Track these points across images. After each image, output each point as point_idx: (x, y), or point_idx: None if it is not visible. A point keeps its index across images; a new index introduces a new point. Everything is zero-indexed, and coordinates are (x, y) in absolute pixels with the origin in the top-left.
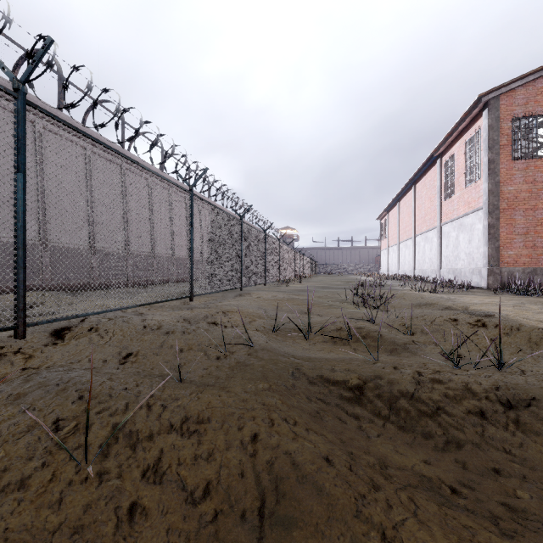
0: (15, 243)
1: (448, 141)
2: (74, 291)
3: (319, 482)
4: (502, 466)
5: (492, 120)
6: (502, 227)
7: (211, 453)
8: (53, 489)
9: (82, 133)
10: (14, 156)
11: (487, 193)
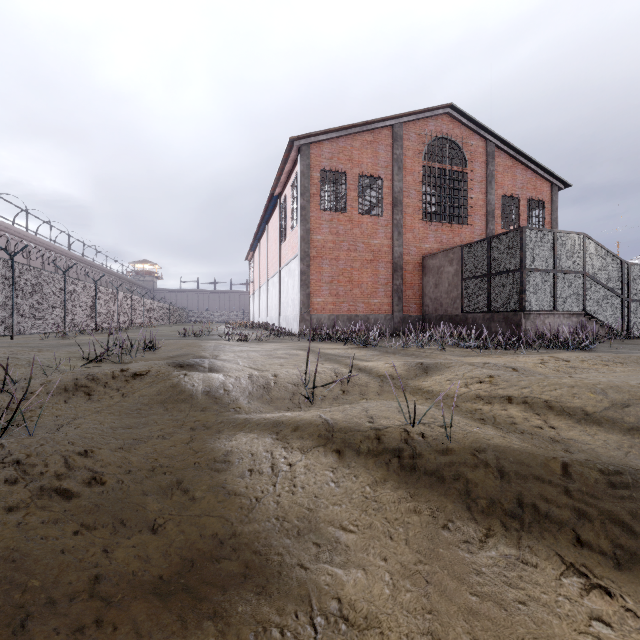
0: None
1: (281, 181)
2: None
3: None
4: None
5: (304, 167)
6: (313, 275)
7: None
8: None
9: None
10: None
11: (300, 239)
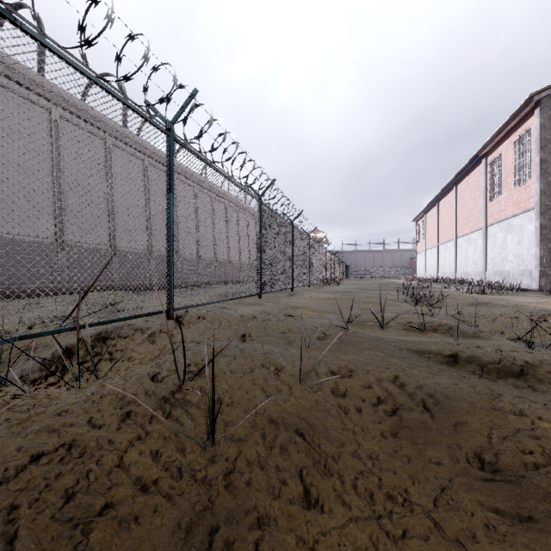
0: (167, 247)
1: (494, 140)
2: (195, 285)
3: (459, 394)
4: None
5: (544, 119)
6: None
7: (370, 384)
8: (294, 391)
9: (200, 158)
10: (167, 180)
11: (539, 193)
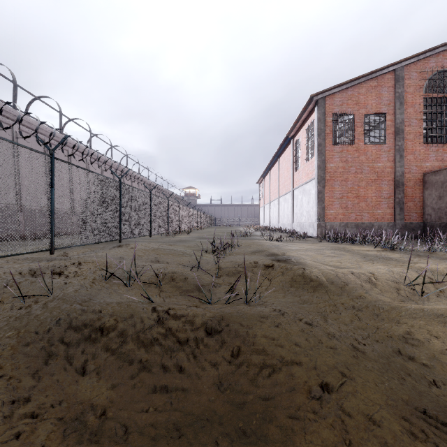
0: None
1: (296, 127)
2: None
3: None
4: (168, 382)
5: (320, 115)
6: (327, 193)
7: None
8: None
9: None
10: None
11: (317, 167)
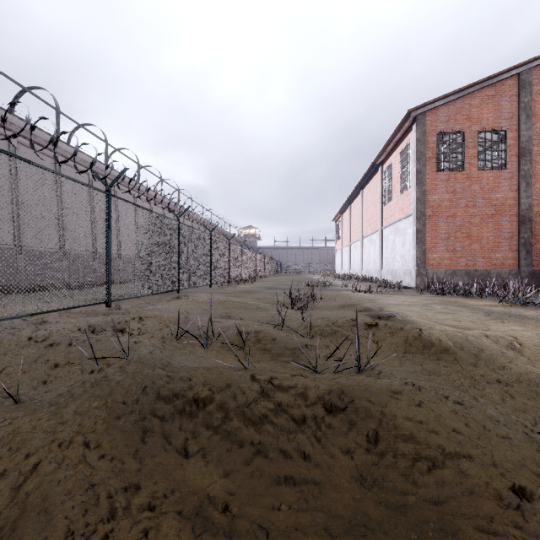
0: None
1: (386, 150)
2: None
3: (55, 513)
4: (293, 472)
5: (419, 134)
6: (428, 232)
7: None
8: None
9: None
10: None
11: (415, 200)
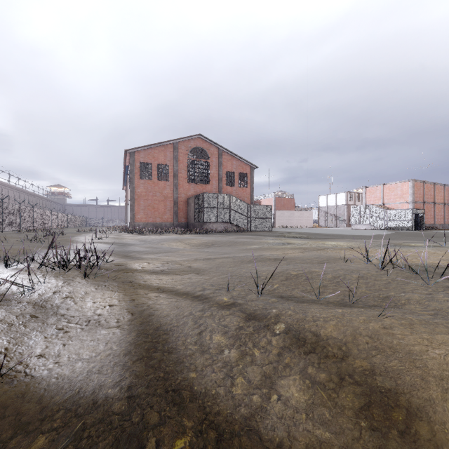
0: None
1: (127, 161)
2: None
3: None
4: None
5: (132, 161)
6: (136, 206)
7: None
8: None
9: None
10: None
11: (130, 191)
